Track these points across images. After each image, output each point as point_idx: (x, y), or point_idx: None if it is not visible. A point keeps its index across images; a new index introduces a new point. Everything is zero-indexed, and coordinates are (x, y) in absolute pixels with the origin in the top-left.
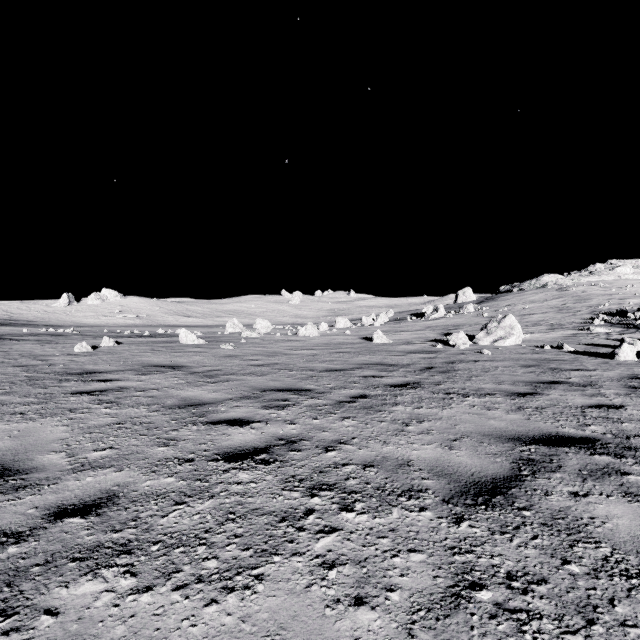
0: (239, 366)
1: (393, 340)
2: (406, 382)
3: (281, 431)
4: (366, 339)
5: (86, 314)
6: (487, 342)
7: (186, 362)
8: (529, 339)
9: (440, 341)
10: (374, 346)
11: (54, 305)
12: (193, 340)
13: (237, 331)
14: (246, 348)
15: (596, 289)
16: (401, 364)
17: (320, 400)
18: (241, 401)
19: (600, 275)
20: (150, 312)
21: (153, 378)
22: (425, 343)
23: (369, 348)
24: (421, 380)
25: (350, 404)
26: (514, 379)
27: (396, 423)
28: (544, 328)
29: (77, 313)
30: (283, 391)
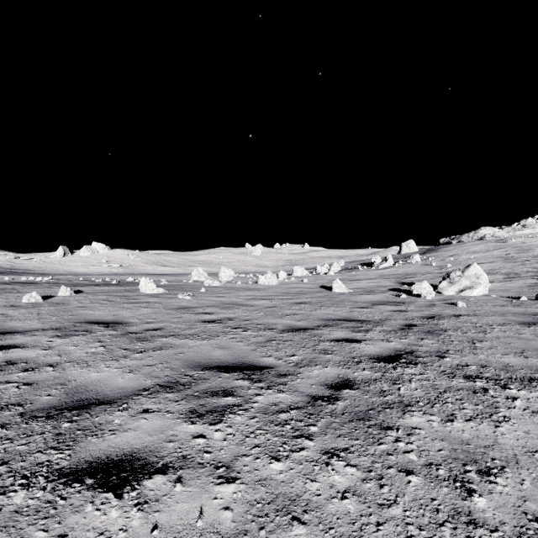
0: (186, 322)
1: (352, 289)
2: (395, 351)
3: (197, 522)
4: (324, 288)
5: (77, 264)
6: (452, 292)
7: (129, 316)
8: (492, 288)
9: (400, 290)
10: (334, 296)
11: (51, 256)
12: (152, 289)
13: (201, 279)
14: (203, 298)
15: (534, 240)
16: (373, 320)
17: (282, 394)
18: (159, 396)
19: (534, 228)
20: (132, 262)
21: (69, 343)
22: (386, 292)
23: (330, 298)
24: (412, 347)
25: (331, 406)
26: (534, 346)
27: (440, 480)
28: (501, 277)
29: (70, 263)
30: (229, 370)
